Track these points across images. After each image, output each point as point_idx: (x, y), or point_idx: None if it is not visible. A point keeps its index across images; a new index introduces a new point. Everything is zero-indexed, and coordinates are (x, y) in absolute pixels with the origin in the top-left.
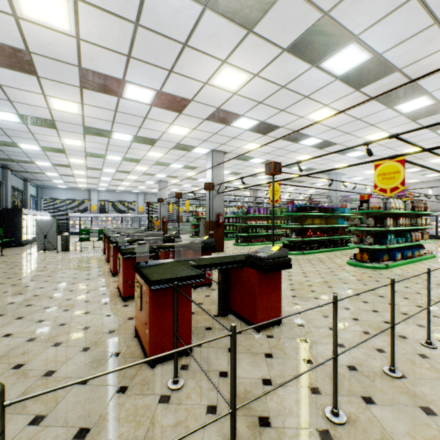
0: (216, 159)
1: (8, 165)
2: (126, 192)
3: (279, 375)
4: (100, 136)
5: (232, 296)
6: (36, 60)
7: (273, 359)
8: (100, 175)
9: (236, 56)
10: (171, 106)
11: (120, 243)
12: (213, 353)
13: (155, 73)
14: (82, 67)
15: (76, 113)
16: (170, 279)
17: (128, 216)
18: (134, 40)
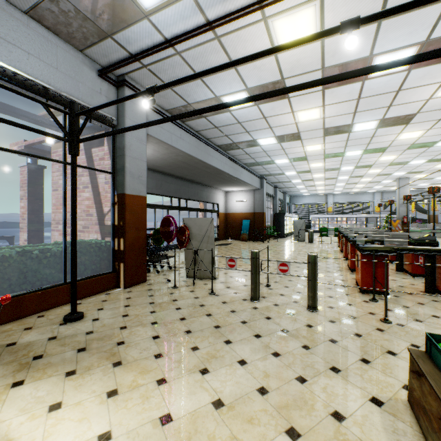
0: None
1: (277, 185)
2: (360, 193)
3: None
4: (335, 157)
5: (437, 279)
6: (301, 134)
7: None
8: (335, 182)
9: None
10: (395, 123)
11: (350, 237)
12: (404, 301)
13: (375, 112)
14: (325, 128)
15: (320, 149)
16: (371, 250)
17: (363, 216)
18: (357, 105)
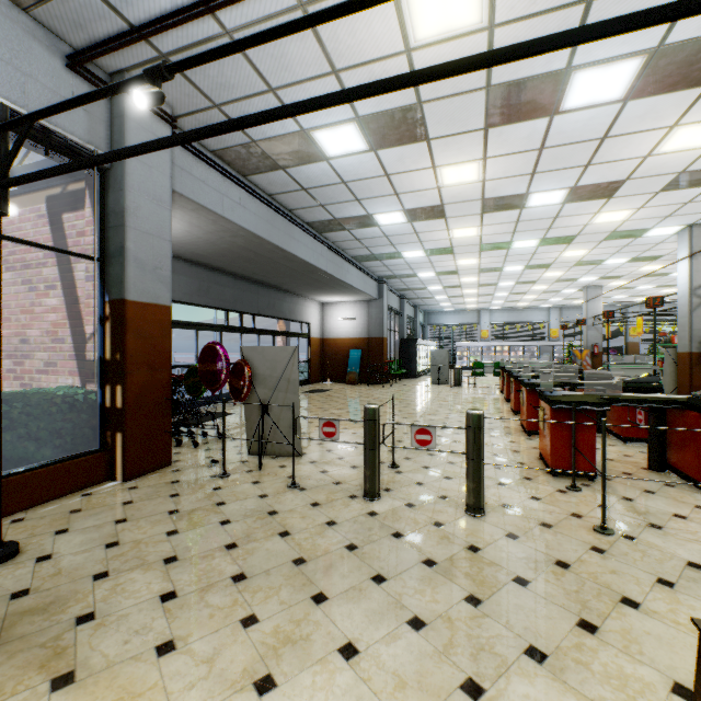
0: (698, 239)
1: (404, 294)
2: (529, 309)
3: None
4: (497, 249)
5: (669, 448)
6: (447, 208)
7: None
8: (494, 291)
9: (695, 112)
10: (593, 195)
11: (522, 378)
12: (622, 487)
13: (565, 175)
14: (484, 198)
15: (474, 235)
16: (569, 402)
17: (533, 344)
18: (538, 160)
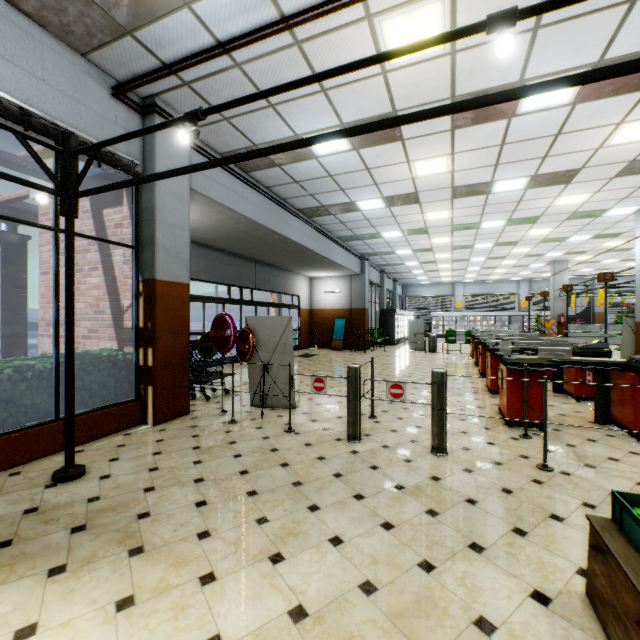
0: None
1: (384, 269)
2: (500, 282)
3: (632, 461)
4: (468, 229)
5: (612, 404)
6: (420, 195)
7: (636, 455)
8: (466, 266)
9: (638, 112)
10: (552, 181)
11: (489, 344)
12: (568, 436)
13: (525, 165)
14: (453, 186)
15: (446, 217)
16: (522, 363)
17: (504, 314)
18: (500, 154)
